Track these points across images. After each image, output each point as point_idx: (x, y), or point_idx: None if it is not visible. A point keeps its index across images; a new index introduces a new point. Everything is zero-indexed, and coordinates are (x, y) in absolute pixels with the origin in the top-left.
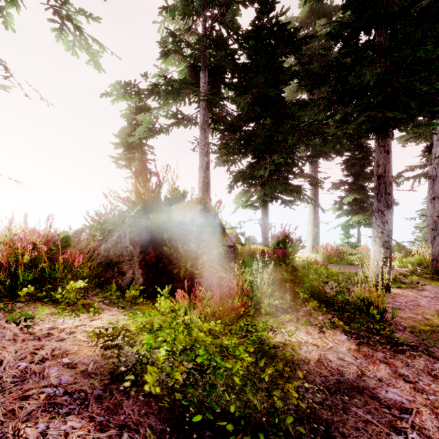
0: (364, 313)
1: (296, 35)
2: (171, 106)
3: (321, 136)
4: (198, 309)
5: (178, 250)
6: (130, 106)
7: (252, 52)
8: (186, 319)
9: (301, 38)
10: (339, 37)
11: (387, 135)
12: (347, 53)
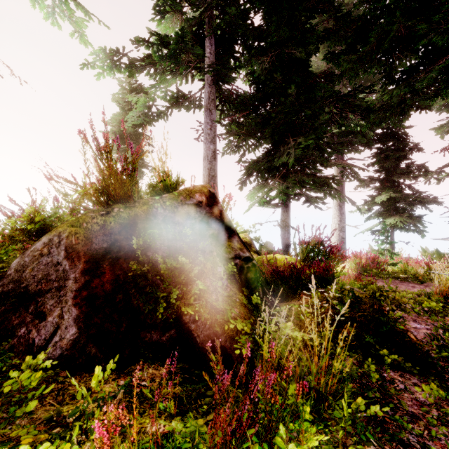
0: None
1: None
2: (169, 84)
3: (361, 113)
4: None
5: (158, 267)
6: (123, 88)
7: (270, 8)
8: None
9: None
10: None
11: None
12: None
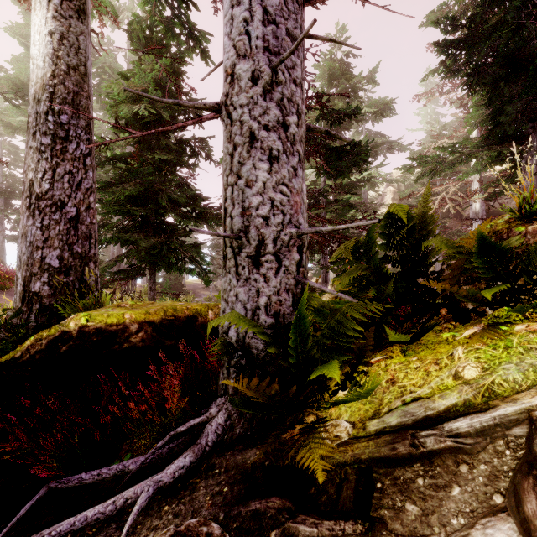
0: None
1: None
2: None
3: None
4: None
5: None
6: None
7: None
8: None
9: None
10: None
11: None
12: None
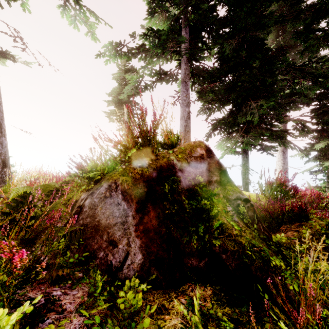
0: None
1: None
2: (155, 64)
3: (312, 78)
4: None
5: (183, 207)
6: (120, 69)
7: (234, 2)
8: None
9: None
10: None
11: None
12: None
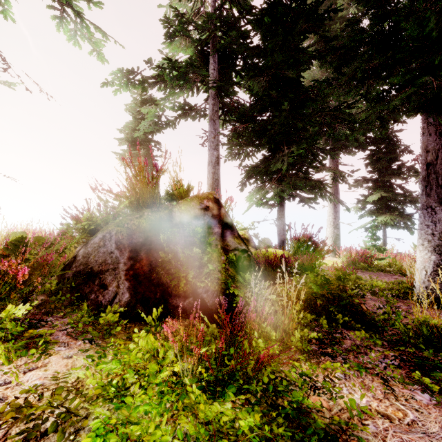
0: (432, 346)
1: (318, 8)
2: (177, 97)
3: (347, 124)
4: (195, 358)
5: (178, 256)
6: (135, 99)
7: (267, 31)
8: (176, 370)
9: (324, 11)
10: (373, 2)
11: (440, 113)
12: (385, 16)
